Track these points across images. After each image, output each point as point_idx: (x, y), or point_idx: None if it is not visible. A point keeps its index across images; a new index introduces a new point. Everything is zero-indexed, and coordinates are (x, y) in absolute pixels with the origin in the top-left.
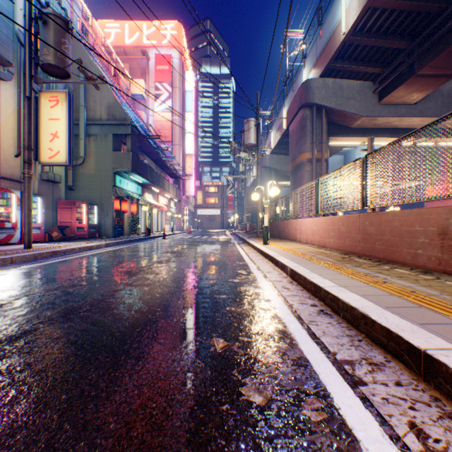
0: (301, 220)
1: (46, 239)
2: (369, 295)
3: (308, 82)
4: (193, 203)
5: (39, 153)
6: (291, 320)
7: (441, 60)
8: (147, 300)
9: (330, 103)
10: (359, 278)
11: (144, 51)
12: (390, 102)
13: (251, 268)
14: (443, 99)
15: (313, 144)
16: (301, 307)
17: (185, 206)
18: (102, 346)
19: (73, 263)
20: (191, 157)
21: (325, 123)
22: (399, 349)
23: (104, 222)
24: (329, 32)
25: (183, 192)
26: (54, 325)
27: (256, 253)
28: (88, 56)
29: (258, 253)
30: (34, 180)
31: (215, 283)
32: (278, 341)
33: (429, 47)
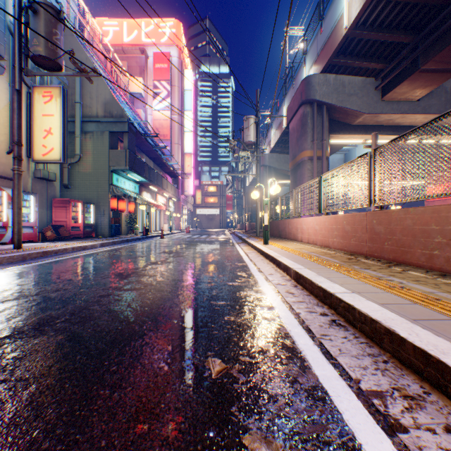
0: (302, 219)
1: (40, 238)
2: (388, 304)
3: (309, 78)
4: (192, 203)
5: (32, 150)
6: (299, 334)
7: (447, 54)
8: (135, 308)
9: (332, 100)
10: (372, 282)
11: (142, 49)
12: (392, 99)
13: (251, 270)
14: (446, 96)
15: (314, 141)
16: (309, 317)
17: (184, 205)
18: (73, 370)
19: (63, 264)
20: (190, 156)
21: (326, 120)
22: (442, 378)
23: (101, 222)
24: (331, 26)
25: (182, 191)
26: (21, 340)
27: (256, 254)
28: (84, 51)
29: (259, 254)
30: (28, 178)
31: (213, 287)
32: (287, 362)
33: (434, 41)
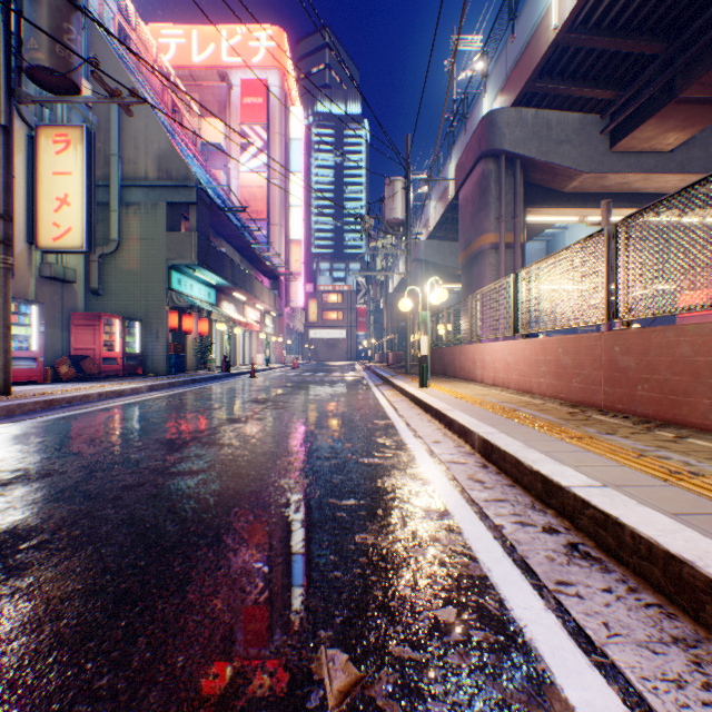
0: (484, 346)
1: (49, 377)
2: (688, 514)
3: (492, 115)
4: (302, 320)
5: (36, 231)
6: (511, 580)
7: None
8: (183, 514)
9: (530, 150)
10: (634, 463)
11: (223, 73)
12: (629, 149)
13: (401, 434)
14: None
15: (500, 219)
16: (523, 536)
17: (289, 324)
18: (6, 688)
19: (76, 422)
20: (299, 246)
21: (520, 184)
22: None
23: (153, 350)
24: (529, 28)
25: (286, 301)
26: None
27: (407, 404)
28: (125, 72)
29: (412, 404)
30: (29, 277)
31: (334, 468)
32: (496, 663)
33: (702, 51)
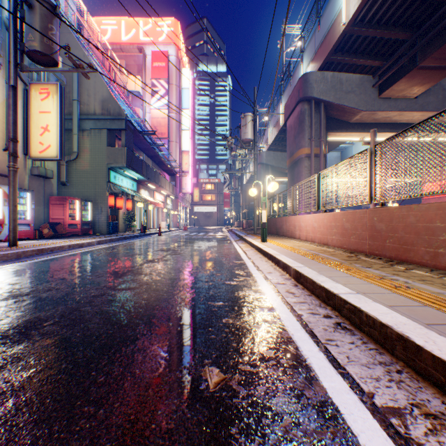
0: (300, 217)
1: (37, 236)
2: (397, 306)
3: (306, 75)
4: (189, 200)
5: (29, 147)
6: (303, 339)
7: (445, 51)
8: (129, 309)
9: (329, 97)
10: (377, 282)
11: (140, 47)
12: (390, 96)
13: (249, 268)
14: (444, 93)
15: (311, 139)
16: (312, 319)
17: (182, 203)
18: (56, 381)
19: (58, 262)
20: (188, 154)
21: (323, 117)
22: None
23: (98, 219)
24: (328, 23)
25: (179, 189)
26: (4, 346)
27: (254, 251)
28: (82, 49)
29: (257, 251)
30: (24, 175)
31: (210, 286)
32: (291, 372)
33: (433, 38)
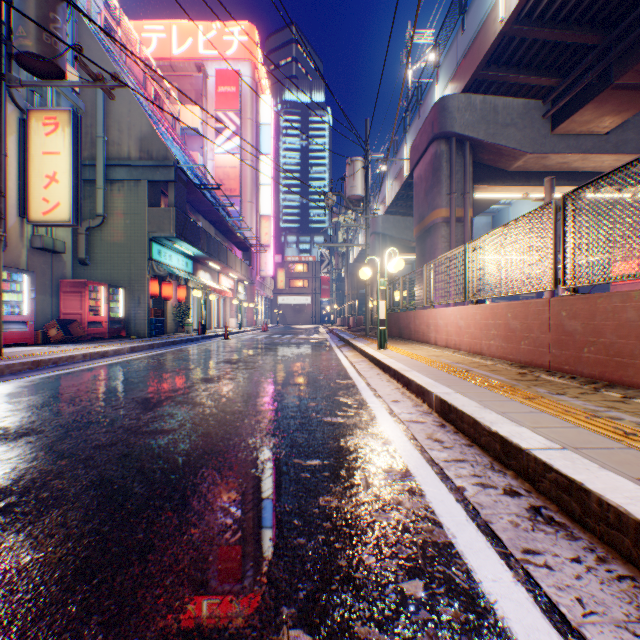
0: (437, 311)
1: (39, 339)
2: None
3: (444, 100)
4: (271, 287)
5: (27, 206)
6: (476, 548)
7: None
8: (151, 475)
9: (478, 132)
10: (589, 424)
11: (200, 64)
12: (568, 132)
13: (362, 393)
14: None
15: (451, 195)
16: (485, 499)
17: (260, 291)
18: None
19: (60, 381)
20: (269, 220)
21: (469, 163)
22: None
23: (135, 314)
24: (478, 21)
25: (256, 271)
26: None
27: (367, 364)
28: (110, 61)
29: (372, 364)
30: (21, 248)
31: (299, 427)
32: None
33: (637, 41)
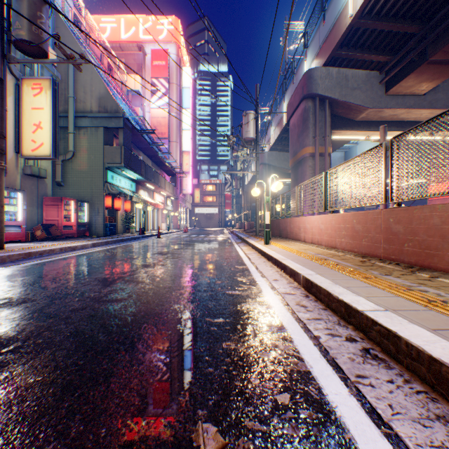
0: (305, 218)
1: (29, 238)
2: (442, 330)
3: (310, 71)
4: (190, 201)
5: (21, 145)
6: (326, 374)
7: None
8: (110, 328)
9: (334, 94)
10: (404, 294)
11: (140, 46)
12: (397, 93)
13: (253, 274)
14: None
15: (316, 137)
16: (333, 343)
17: (182, 204)
18: None
19: (45, 267)
20: (189, 155)
21: (328, 115)
22: None
23: (95, 220)
24: (334, 16)
25: (180, 190)
26: None
27: (257, 255)
28: (78, 44)
29: (260, 255)
30: (16, 174)
31: (209, 297)
32: (317, 434)
33: (444, 30)
